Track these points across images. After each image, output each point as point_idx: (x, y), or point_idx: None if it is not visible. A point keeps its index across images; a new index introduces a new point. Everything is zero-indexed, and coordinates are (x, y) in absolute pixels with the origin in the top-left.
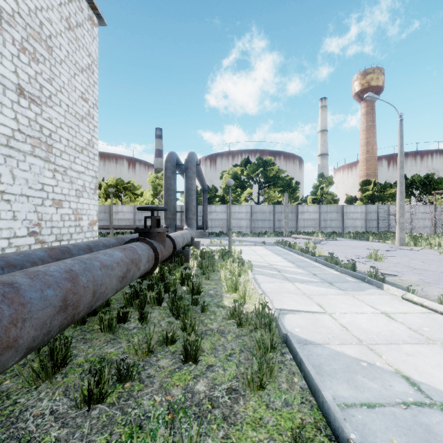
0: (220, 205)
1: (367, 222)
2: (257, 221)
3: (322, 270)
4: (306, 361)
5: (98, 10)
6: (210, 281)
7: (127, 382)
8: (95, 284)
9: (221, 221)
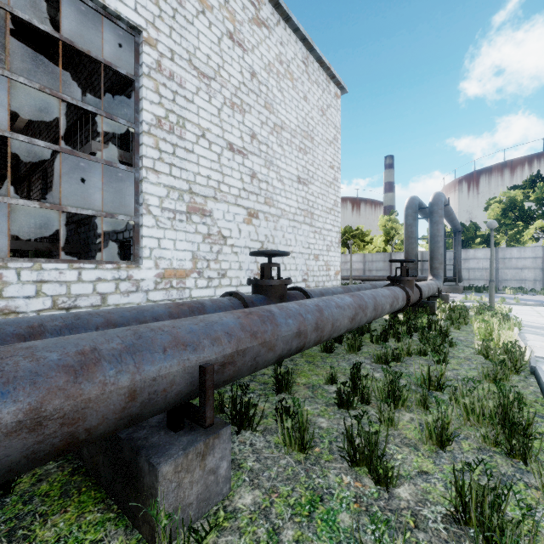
0: (483, 249)
1: None
2: None
3: None
4: None
5: (342, 84)
6: (460, 331)
7: (398, 362)
8: (382, 303)
9: (485, 271)
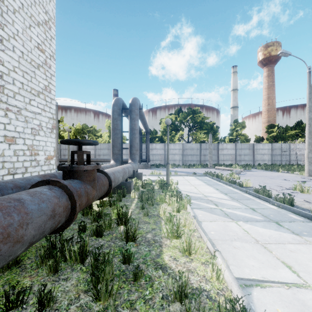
0: (159, 144)
1: (273, 156)
2: (187, 155)
3: (257, 203)
4: None
5: None
6: (149, 218)
7: None
8: None
9: (160, 155)
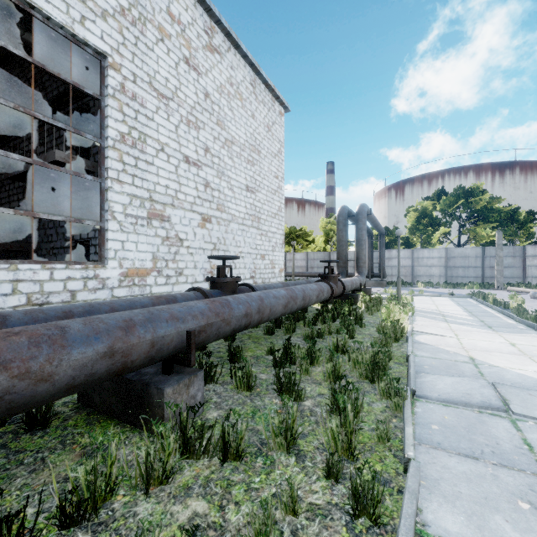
0: (402, 250)
1: None
2: (455, 268)
3: (497, 319)
4: (410, 342)
5: (285, 104)
6: (373, 316)
7: (321, 339)
8: (309, 295)
9: (404, 268)
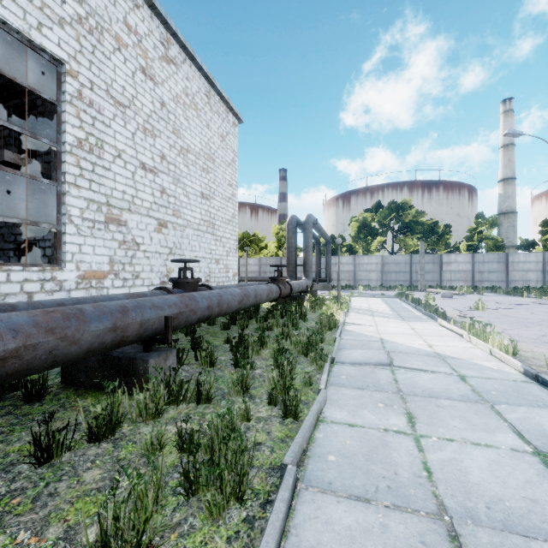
0: (346, 256)
1: (546, 274)
2: (389, 273)
3: (410, 313)
4: (339, 330)
5: (239, 116)
6: (315, 313)
7: (270, 331)
8: (260, 294)
9: (348, 273)
